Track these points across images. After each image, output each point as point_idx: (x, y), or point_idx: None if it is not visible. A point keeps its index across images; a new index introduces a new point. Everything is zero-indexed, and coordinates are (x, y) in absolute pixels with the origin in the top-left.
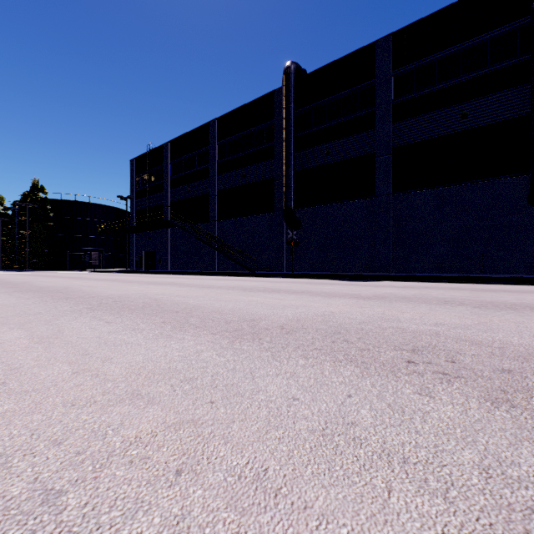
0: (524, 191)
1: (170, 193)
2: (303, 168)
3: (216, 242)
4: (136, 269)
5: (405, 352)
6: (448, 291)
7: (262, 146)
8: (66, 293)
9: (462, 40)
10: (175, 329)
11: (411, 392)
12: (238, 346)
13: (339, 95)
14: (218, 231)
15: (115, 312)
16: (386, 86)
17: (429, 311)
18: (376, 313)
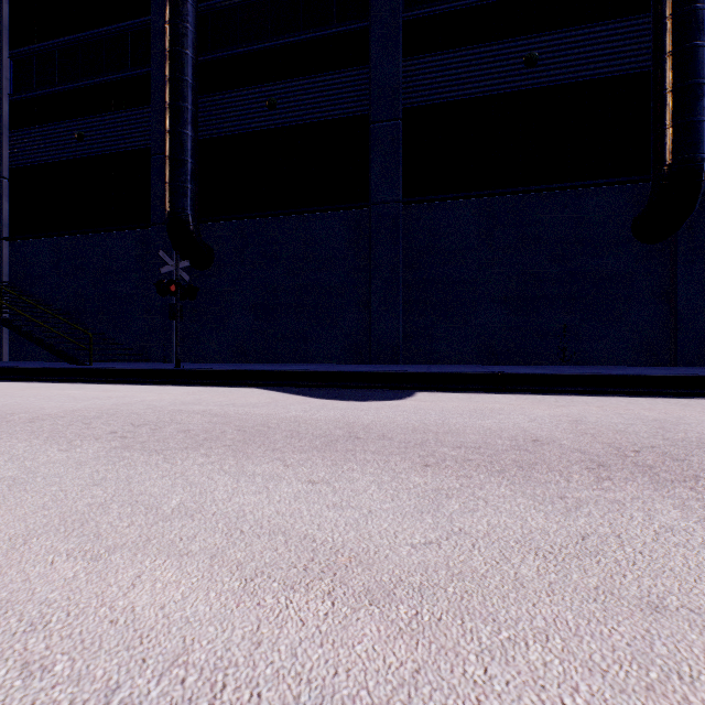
0: (627, 213)
1: None
2: (218, 133)
3: None
4: None
5: None
6: None
7: (123, 72)
8: None
9: None
10: None
11: None
12: None
13: None
14: (10, 265)
15: None
16: None
17: None
18: None
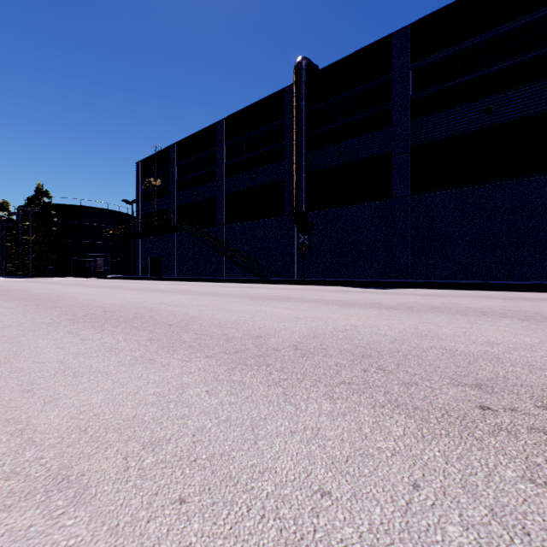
0: None
1: (177, 196)
2: (315, 170)
3: (224, 247)
4: (142, 275)
5: (469, 389)
6: (479, 300)
7: (272, 146)
8: (55, 301)
9: (486, 30)
10: (162, 349)
11: (517, 477)
12: (237, 377)
13: (353, 91)
14: (226, 236)
15: (98, 325)
16: (404, 81)
17: (470, 325)
18: (408, 327)
